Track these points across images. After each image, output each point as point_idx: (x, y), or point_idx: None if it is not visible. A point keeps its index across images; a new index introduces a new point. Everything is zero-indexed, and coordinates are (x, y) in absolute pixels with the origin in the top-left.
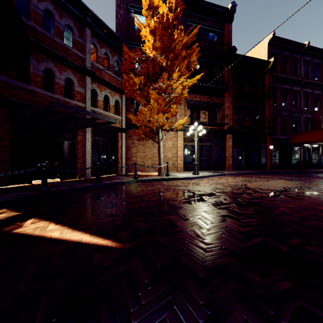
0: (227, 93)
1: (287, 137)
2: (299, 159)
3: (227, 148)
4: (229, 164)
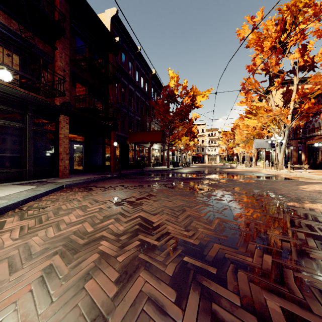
0: (62, 45)
1: (126, 135)
2: (133, 158)
3: (62, 138)
4: (64, 166)
